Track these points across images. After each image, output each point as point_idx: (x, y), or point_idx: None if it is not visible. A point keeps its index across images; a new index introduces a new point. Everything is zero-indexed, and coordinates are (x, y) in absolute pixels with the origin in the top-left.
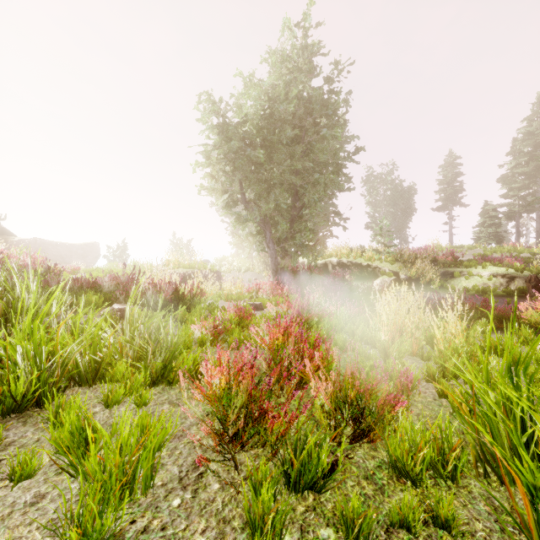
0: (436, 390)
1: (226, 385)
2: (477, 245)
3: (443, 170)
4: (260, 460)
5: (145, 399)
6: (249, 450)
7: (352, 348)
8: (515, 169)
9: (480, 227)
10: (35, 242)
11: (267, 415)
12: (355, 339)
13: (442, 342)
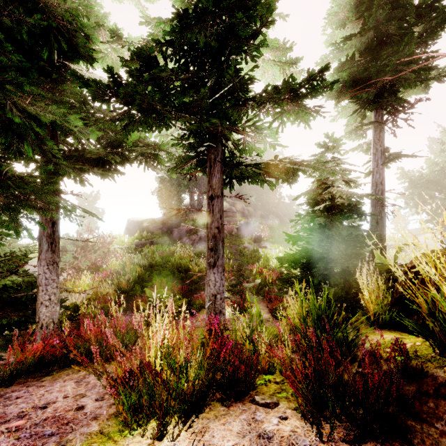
0: None
1: None
2: None
3: None
4: None
5: None
6: None
7: None
8: None
9: None
10: None
11: None
12: None
13: None
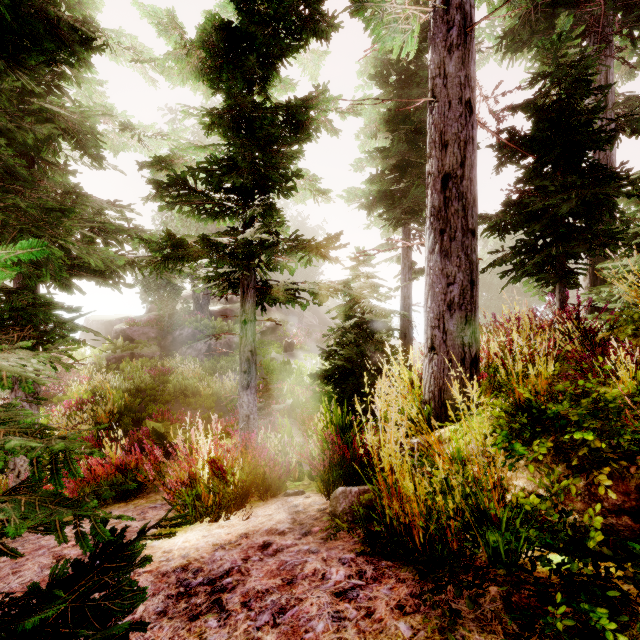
0: None
1: None
2: None
3: None
4: None
5: None
6: None
7: None
8: None
9: None
10: None
11: None
12: None
13: None
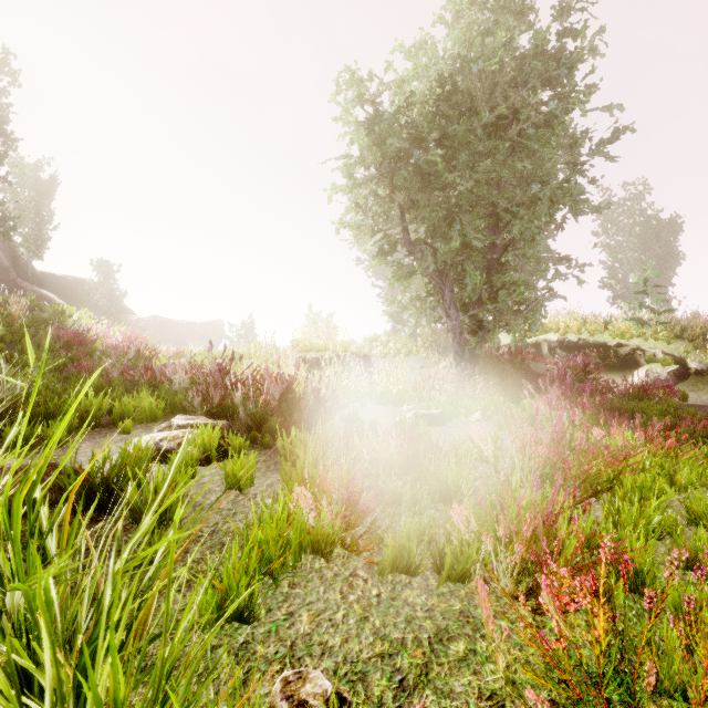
0: None
1: None
2: None
3: None
4: None
5: None
6: None
7: None
8: None
9: None
10: (154, 321)
11: None
12: None
13: None
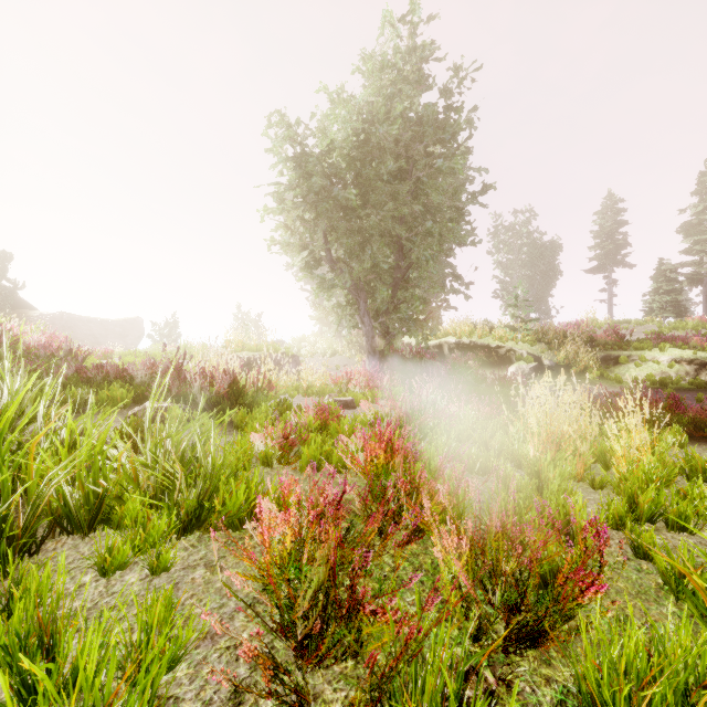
0: (626, 541)
1: (294, 542)
2: (649, 320)
3: (599, 217)
4: (350, 687)
5: (165, 561)
6: (331, 666)
7: (486, 468)
8: (702, 214)
9: (653, 295)
10: (60, 318)
11: (363, 608)
12: (491, 455)
13: (624, 461)
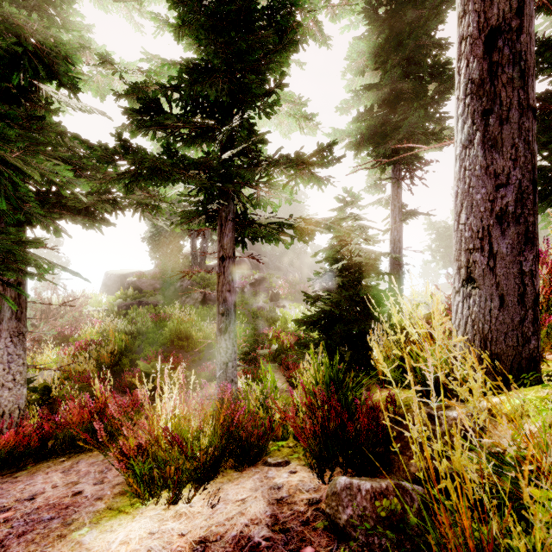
0: None
1: None
2: None
3: None
4: None
5: None
6: None
7: None
8: None
9: None
10: None
11: None
12: None
13: None
